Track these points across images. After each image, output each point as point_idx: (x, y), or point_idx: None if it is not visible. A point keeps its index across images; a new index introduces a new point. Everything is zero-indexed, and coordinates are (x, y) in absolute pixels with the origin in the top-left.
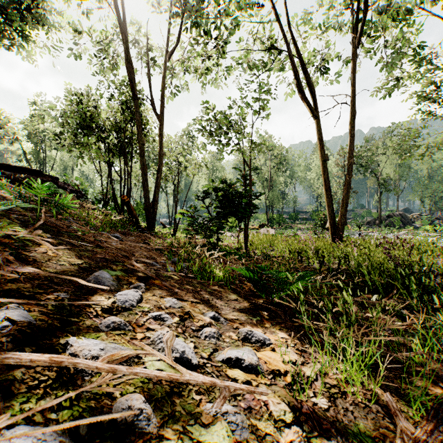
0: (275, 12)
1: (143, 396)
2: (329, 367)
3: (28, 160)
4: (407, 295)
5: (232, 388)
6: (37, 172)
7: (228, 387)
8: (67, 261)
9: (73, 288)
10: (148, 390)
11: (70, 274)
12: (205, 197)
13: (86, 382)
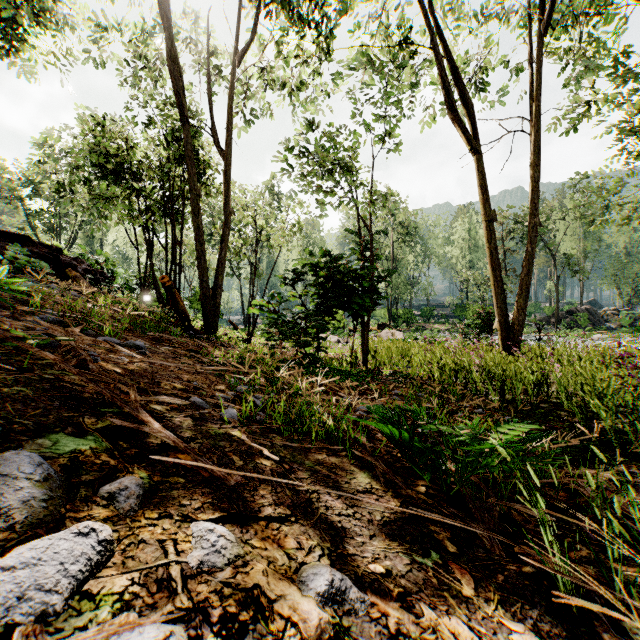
0: None
1: None
2: None
3: (34, 229)
4: None
5: None
6: (24, 239)
7: None
8: None
9: None
10: None
11: None
12: (299, 279)
13: None
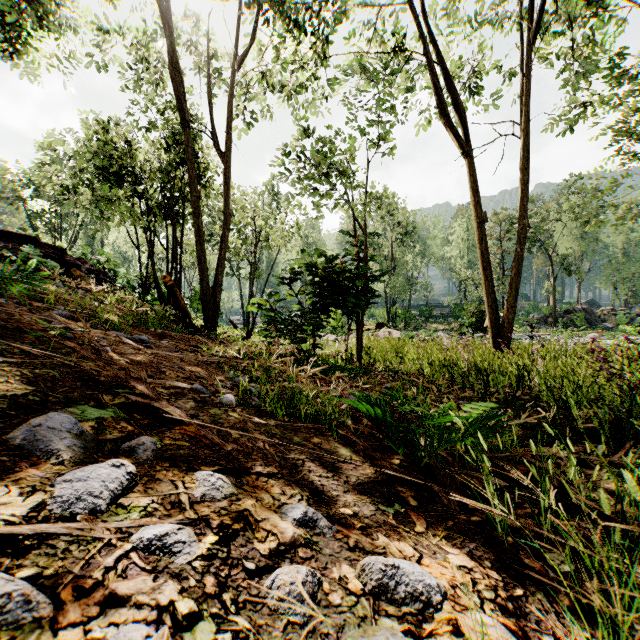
0: None
1: None
2: None
3: (35, 229)
4: None
5: None
6: (30, 240)
7: None
8: None
9: None
10: None
11: None
12: (295, 278)
13: None
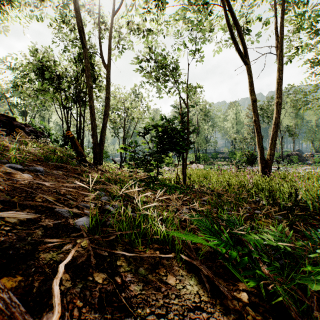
0: None
1: None
2: None
3: (13, 112)
4: None
5: None
6: None
7: None
8: None
9: None
10: None
11: None
12: (146, 133)
13: None
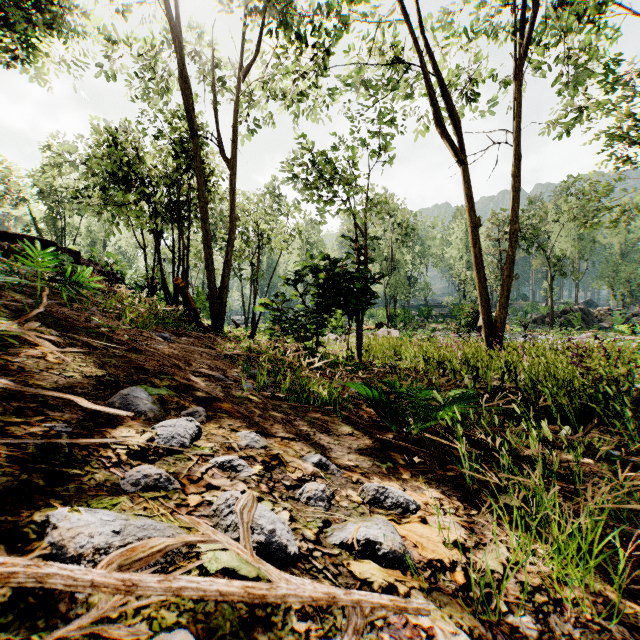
0: (401, 7)
1: (194, 633)
2: (522, 553)
3: (40, 231)
4: (618, 427)
5: (366, 606)
6: (49, 244)
7: (360, 603)
8: (79, 371)
9: (82, 415)
10: (205, 617)
11: (80, 392)
12: (299, 280)
13: (78, 605)
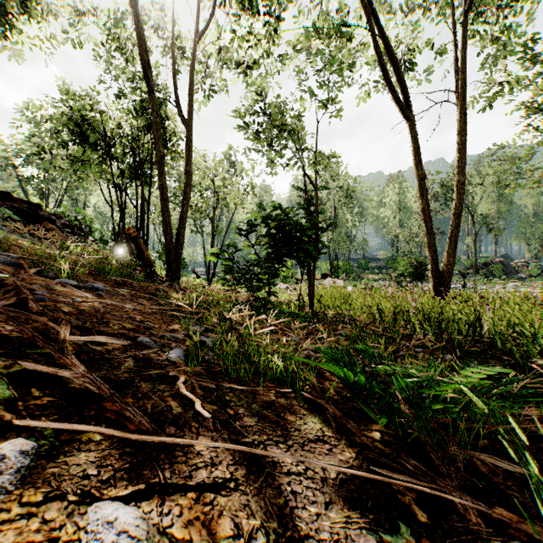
0: None
1: None
2: None
3: (26, 193)
4: None
5: None
6: (5, 195)
7: None
8: None
9: None
10: None
11: None
12: (251, 230)
13: None
